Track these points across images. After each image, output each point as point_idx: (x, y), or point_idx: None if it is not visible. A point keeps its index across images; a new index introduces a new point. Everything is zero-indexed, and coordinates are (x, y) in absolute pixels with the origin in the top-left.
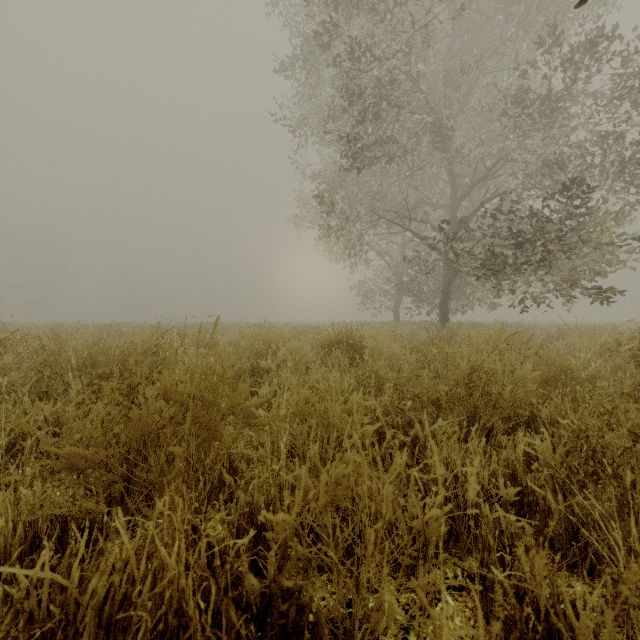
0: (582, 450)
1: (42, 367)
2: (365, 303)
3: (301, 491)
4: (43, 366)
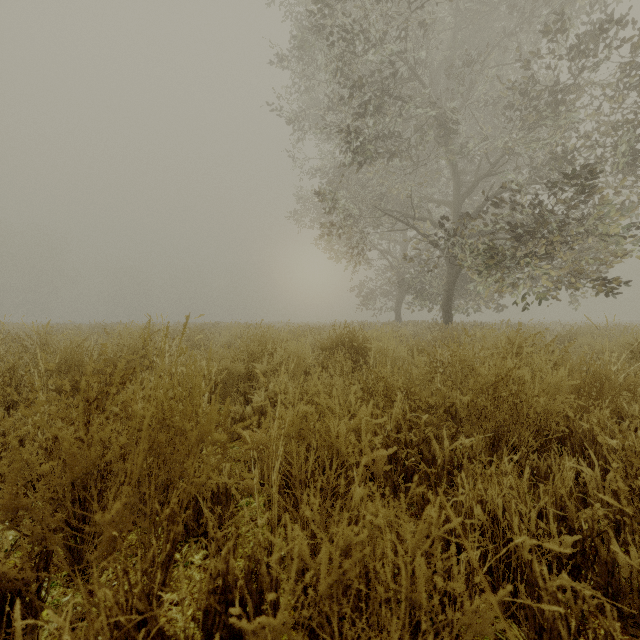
0: (638, 477)
1: (11, 372)
2: (366, 303)
3: (292, 576)
4: (12, 371)
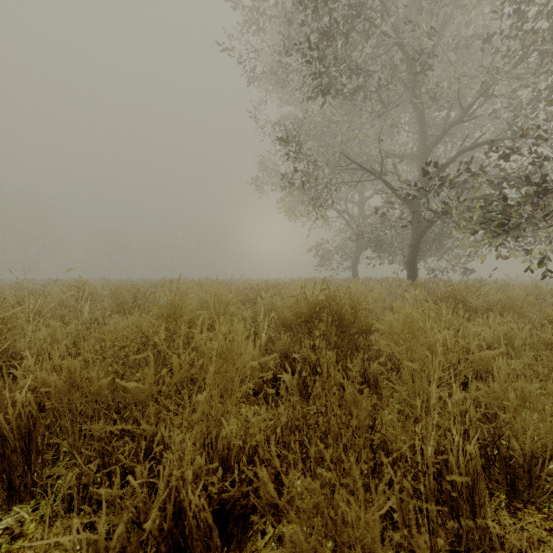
0: None
1: None
2: (323, 260)
3: None
4: None
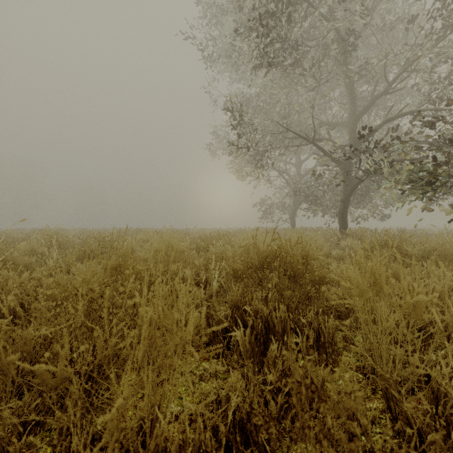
0: None
1: None
2: (266, 213)
3: None
4: None
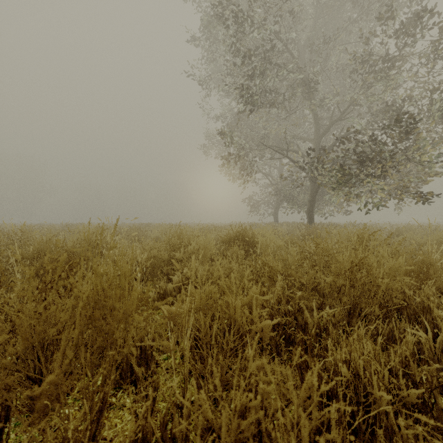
0: None
1: None
2: (253, 209)
3: (197, 440)
4: None
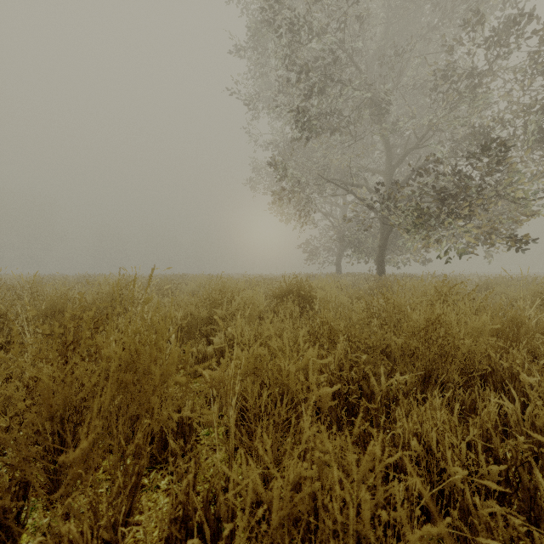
0: None
1: (4, 317)
2: (311, 257)
3: (246, 511)
4: (5, 316)
